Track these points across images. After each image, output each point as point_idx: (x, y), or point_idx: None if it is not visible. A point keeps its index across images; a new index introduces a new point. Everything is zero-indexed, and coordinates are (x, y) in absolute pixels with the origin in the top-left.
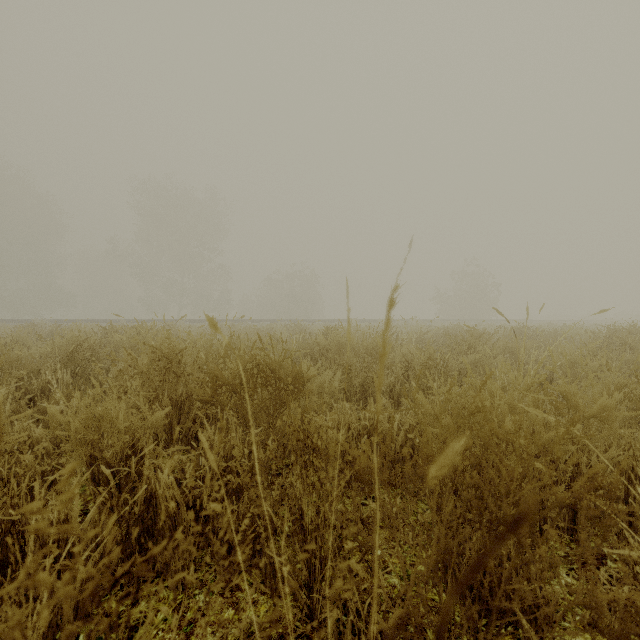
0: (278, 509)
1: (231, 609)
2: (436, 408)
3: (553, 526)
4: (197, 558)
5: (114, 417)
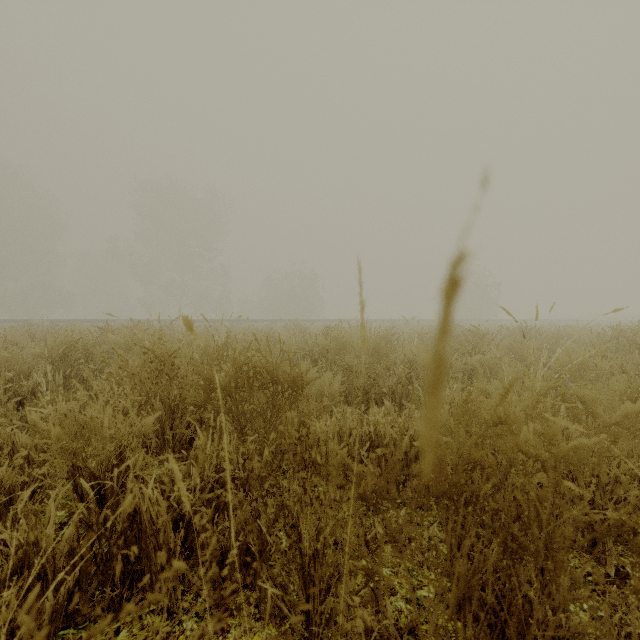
0: (275, 521)
1: (221, 639)
2: (445, 414)
3: (591, 559)
4: (186, 578)
5: (99, 424)
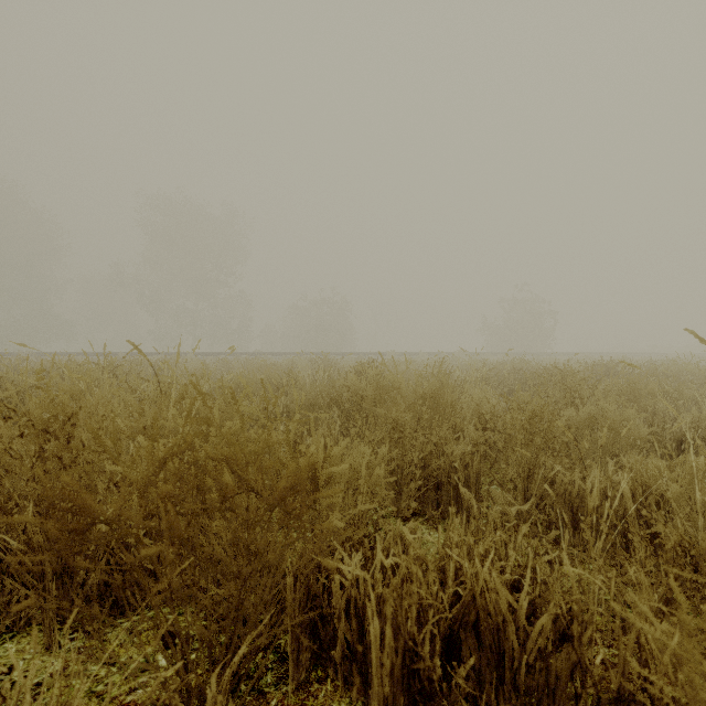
0: None
1: None
2: None
3: None
4: None
5: None
